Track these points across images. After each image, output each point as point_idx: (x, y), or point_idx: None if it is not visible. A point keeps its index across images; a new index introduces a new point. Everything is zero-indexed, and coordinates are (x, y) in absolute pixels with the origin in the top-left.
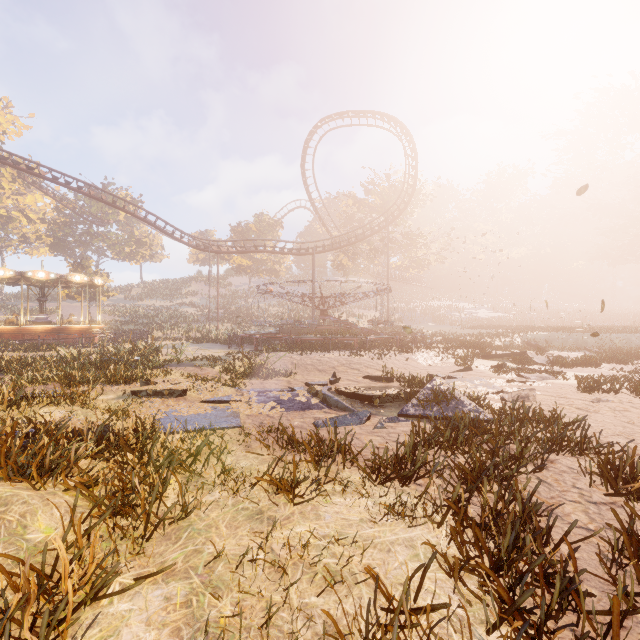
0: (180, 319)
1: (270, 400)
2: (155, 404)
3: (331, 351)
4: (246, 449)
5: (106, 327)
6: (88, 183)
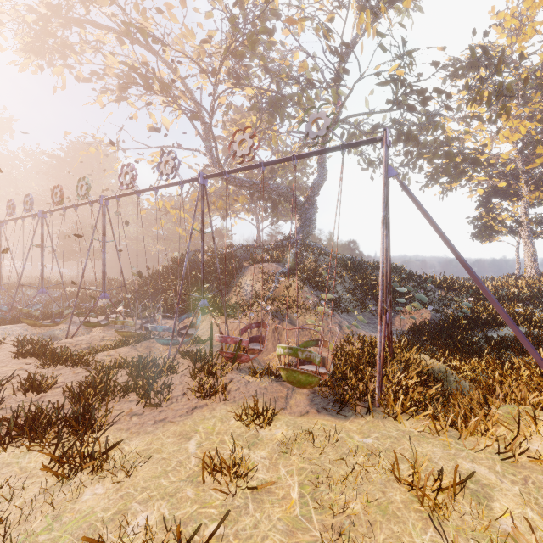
0: None
1: None
2: None
3: None
4: None
5: None
6: None
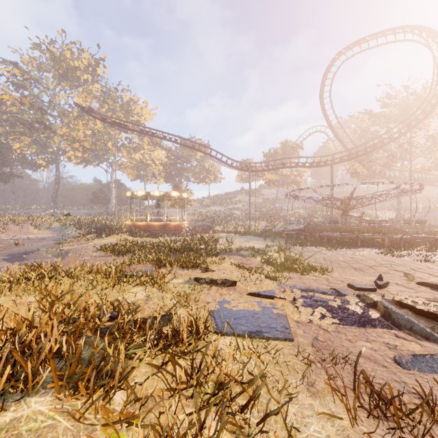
0: (231, 218)
1: (317, 304)
2: (211, 292)
3: (360, 248)
4: (309, 390)
5: (189, 223)
6: (180, 136)
